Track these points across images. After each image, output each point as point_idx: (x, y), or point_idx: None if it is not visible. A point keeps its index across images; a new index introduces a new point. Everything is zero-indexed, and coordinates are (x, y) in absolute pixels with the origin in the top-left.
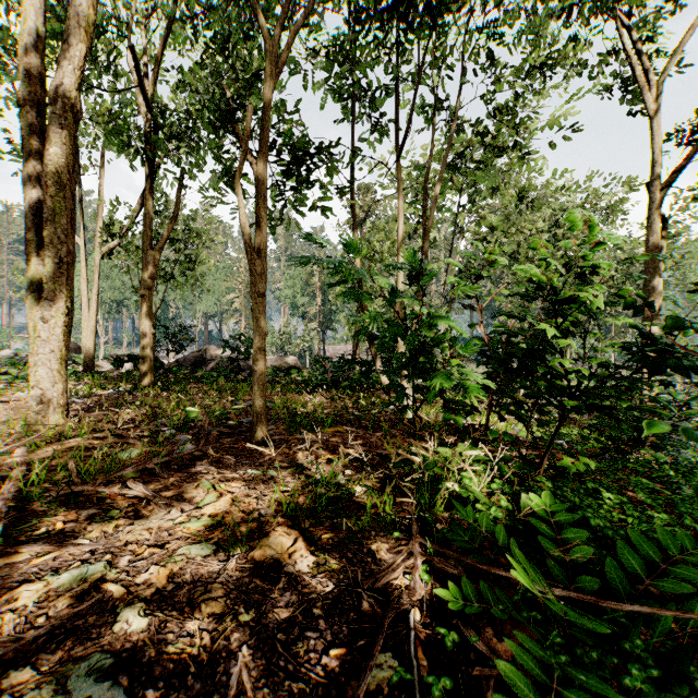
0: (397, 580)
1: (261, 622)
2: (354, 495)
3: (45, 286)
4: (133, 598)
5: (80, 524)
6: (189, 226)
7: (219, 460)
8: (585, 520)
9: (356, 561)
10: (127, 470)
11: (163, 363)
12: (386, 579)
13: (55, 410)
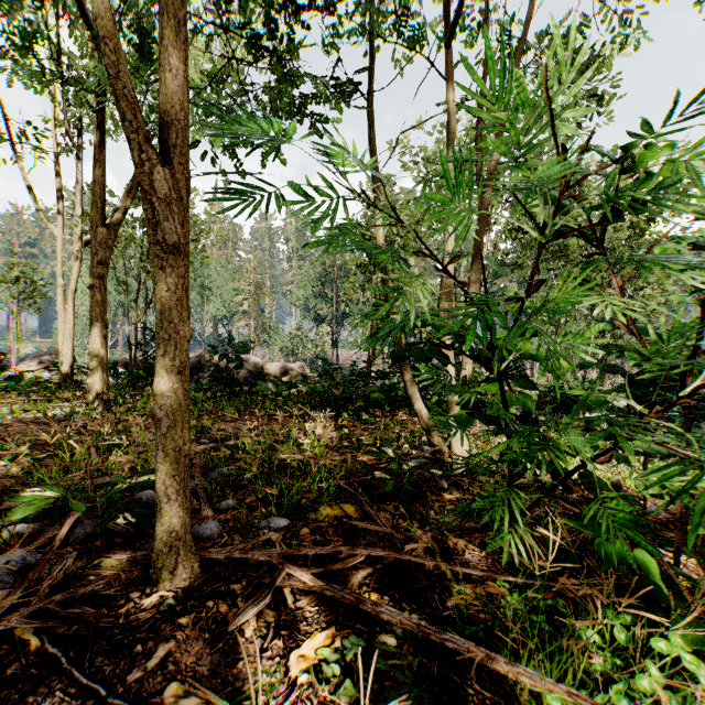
0: None
1: None
2: None
3: None
4: None
5: None
6: None
7: (22, 674)
8: None
9: None
10: None
11: None
12: None
13: None
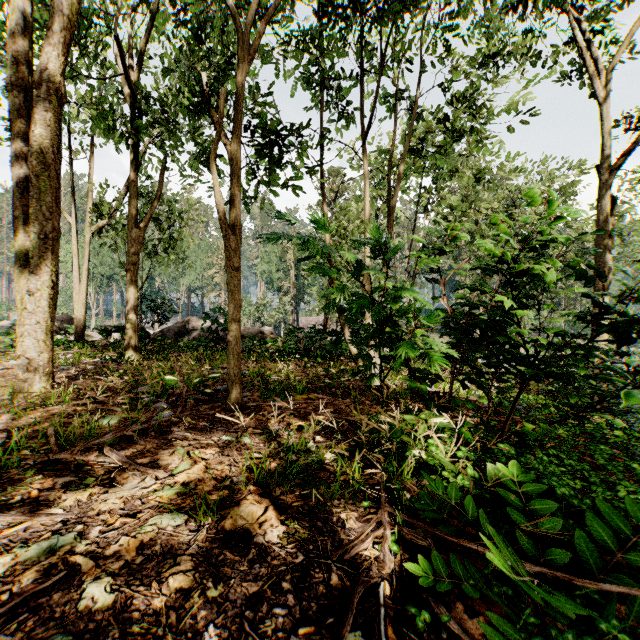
0: (366, 551)
1: (229, 597)
2: (324, 462)
3: (31, 260)
4: (101, 572)
5: (55, 492)
6: (172, 206)
7: (195, 427)
8: (549, 488)
9: (325, 530)
10: (105, 437)
11: (148, 333)
12: (355, 550)
13: (41, 378)
